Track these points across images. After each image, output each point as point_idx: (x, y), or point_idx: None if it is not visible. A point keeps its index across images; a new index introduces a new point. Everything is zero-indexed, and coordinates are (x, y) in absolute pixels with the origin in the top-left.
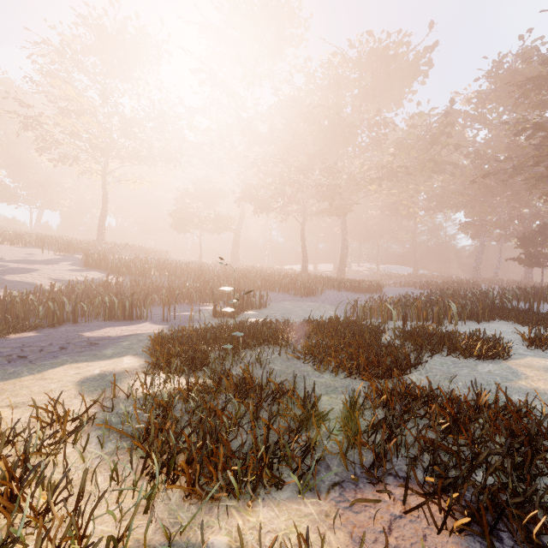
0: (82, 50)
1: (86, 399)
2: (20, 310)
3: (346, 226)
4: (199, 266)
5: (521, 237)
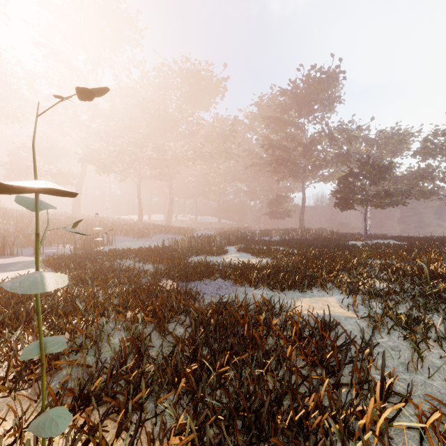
0: None
1: None
2: None
3: (172, 188)
4: (45, 216)
5: (270, 202)
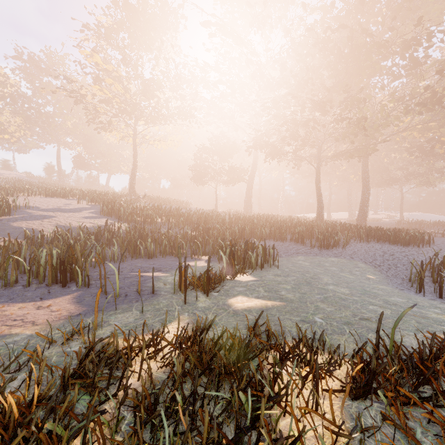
0: (112, 27)
1: None
2: None
3: (367, 169)
4: (208, 213)
5: None
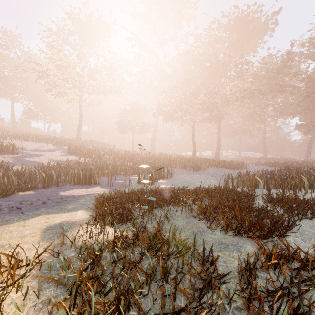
0: (68, 32)
1: (44, 244)
2: (26, 178)
3: (220, 128)
4: (132, 153)
5: None
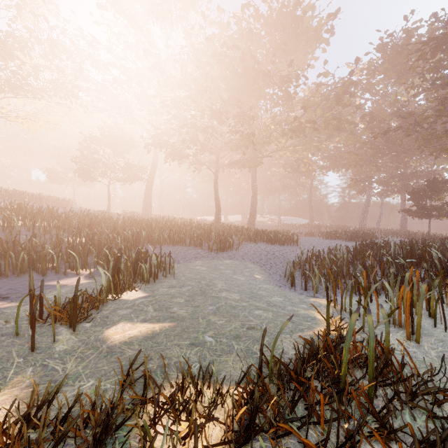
0: None
1: None
2: None
3: (256, 179)
4: (95, 215)
5: (412, 191)
